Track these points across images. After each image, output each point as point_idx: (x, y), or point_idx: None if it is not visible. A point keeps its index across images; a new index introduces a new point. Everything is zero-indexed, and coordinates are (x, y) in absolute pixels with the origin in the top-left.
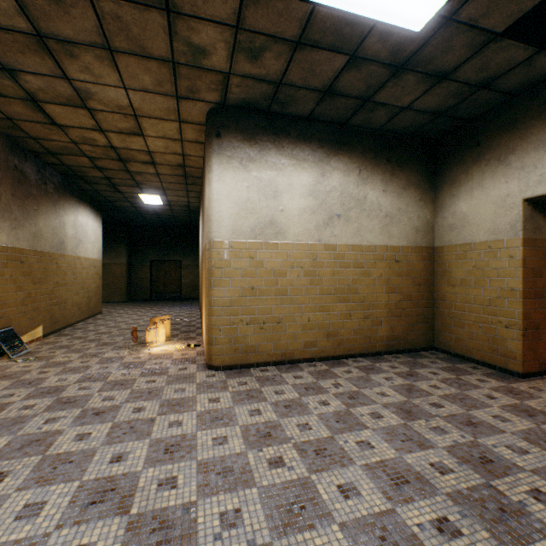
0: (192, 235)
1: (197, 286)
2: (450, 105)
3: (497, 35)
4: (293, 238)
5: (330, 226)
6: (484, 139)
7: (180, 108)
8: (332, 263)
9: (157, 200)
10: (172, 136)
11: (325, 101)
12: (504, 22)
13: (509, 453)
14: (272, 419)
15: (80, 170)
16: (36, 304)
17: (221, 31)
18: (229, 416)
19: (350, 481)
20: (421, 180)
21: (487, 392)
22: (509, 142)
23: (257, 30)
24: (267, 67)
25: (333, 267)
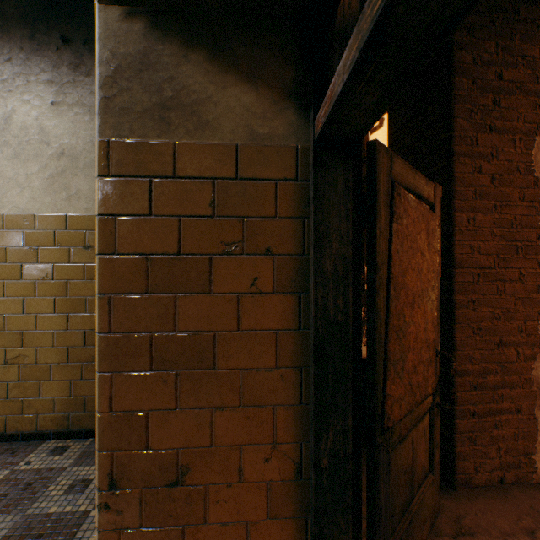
0: None
1: None
2: None
3: None
4: None
5: None
6: None
7: None
8: None
9: None
10: None
11: None
12: None
13: None
14: None
15: None
16: None
17: None
18: None
19: None
20: None
21: None
22: None
23: None
24: None
25: None
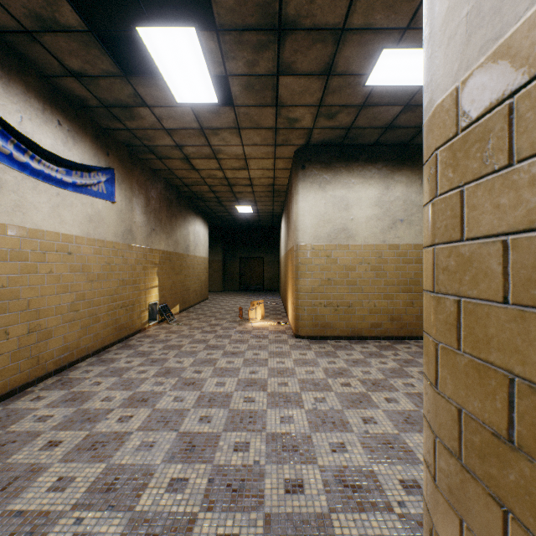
0: (272, 235)
1: (277, 279)
2: None
3: None
4: (361, 240)
5: (393, 229)
6: None
7: (276, 151)
8: (395, 259)
9: (249, 209)
10: (268, 167)
11: (387, 133)
12: None
13: None
14: (343, 367)
15: (201, 194)
16: (176, 289)
17: (308, 109)
18: (314, 362)
19: (393, 397)
20: None
21: None
22: None
23: (333, 104)
24: (340, 121)
25: (396, 263)
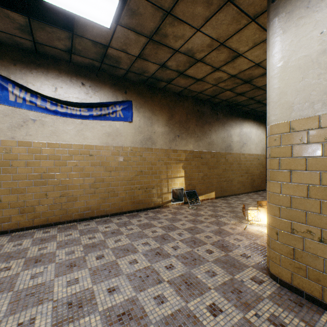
0: None
1: None
2: None
3: None
4: None
5: None
6: None
7: (241, 8)
8: None
9: None
10: (260, 39)
11: None
12: None
13: None
14: None
15: (232, 100)
16: (210, 180)
17: None
18: None
19: None
20: None
21: None
22: None
23: None
24: None
25: None
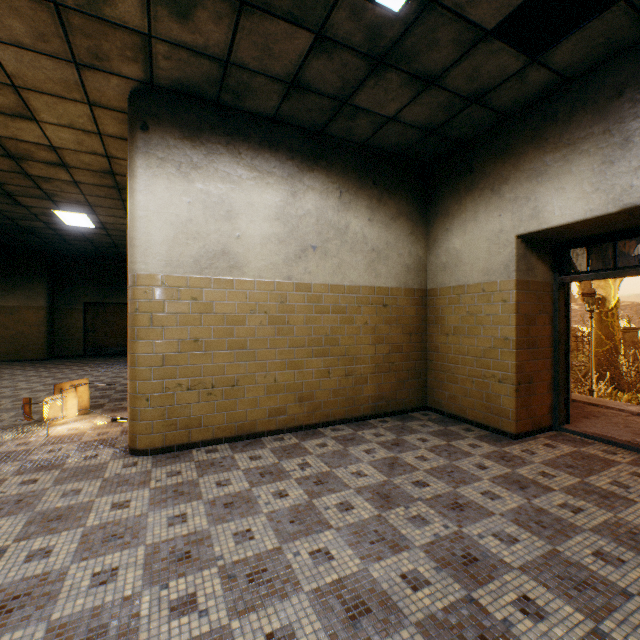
0: None
1: None
2: (441, 121)
3: (487, 33)
4: (255, 274)
5: (303, 260)
6: (477, 165)
7: (85, 83)
8: (306, 307)
9: (84, 220)
10: (84, 127)
11: (292, 98)
12: (494, 16)
13: (497, 544)
14: (200, 528)
15: None
16: None
17: None
18: (134, 531)
19: (288, 623)
20: (412, 210)
21: (478, 461)
22: (503, 170)
23: None
24: (205, 34)
25: (307, 312)
